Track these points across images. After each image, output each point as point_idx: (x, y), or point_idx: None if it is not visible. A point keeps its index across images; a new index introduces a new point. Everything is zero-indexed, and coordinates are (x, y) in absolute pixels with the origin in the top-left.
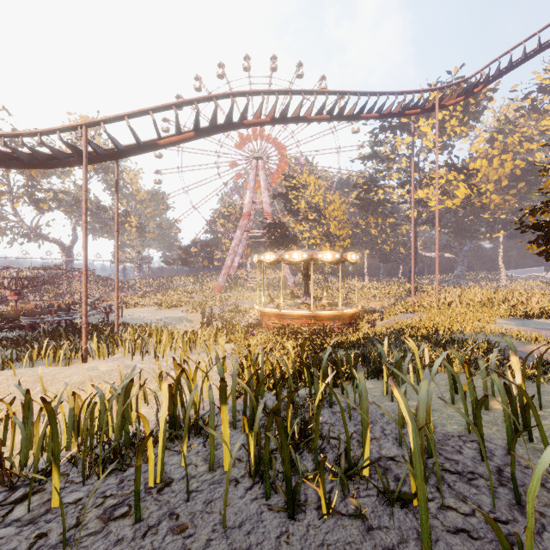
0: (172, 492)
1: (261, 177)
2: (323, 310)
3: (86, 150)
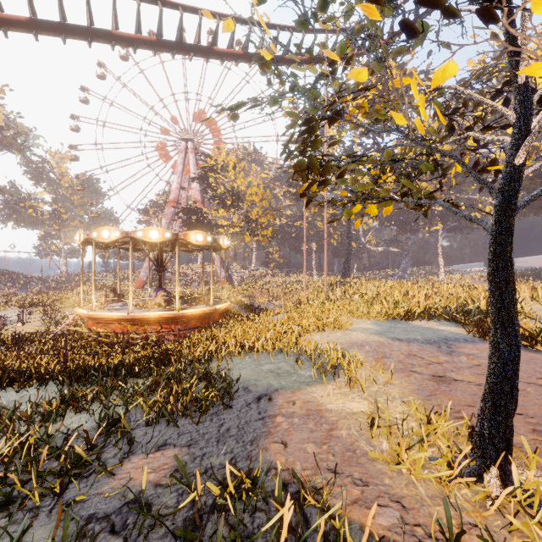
0: None
1: (191, 161)
2: (163, 310)
3: None
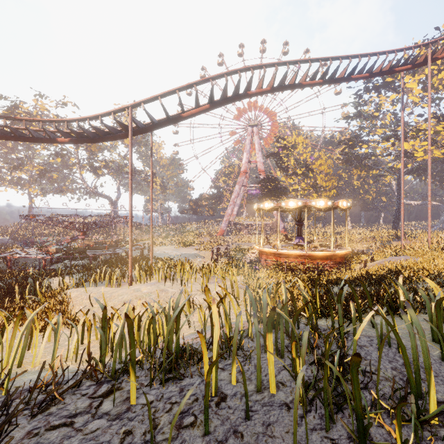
0: (229, 408)
1: (256, 141)
2: (315, 251)
3: (131, 125)
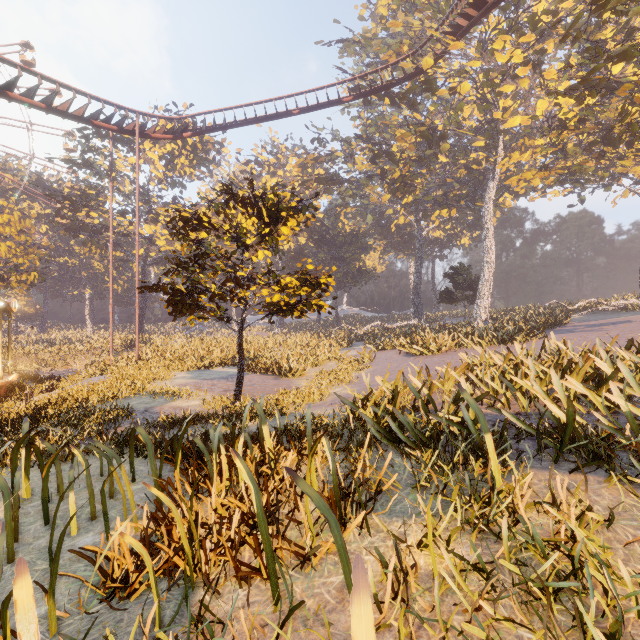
0: None
1: None
2: None
3: None
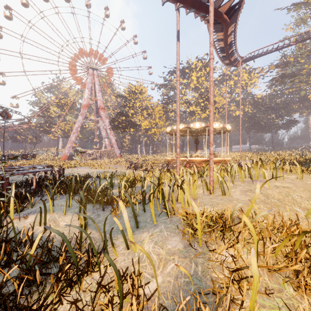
0: None
1: (96, 82)
2: None
3: None
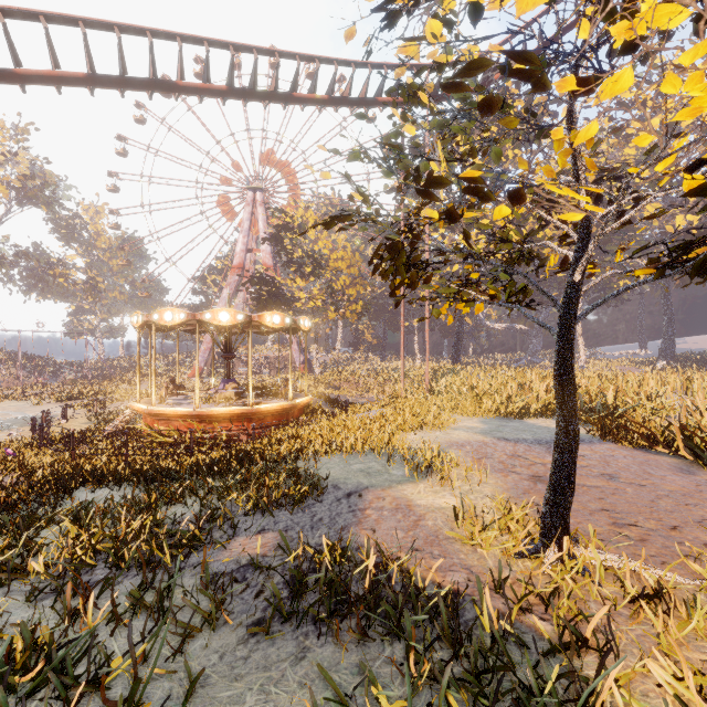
0: None
1: (260, 216)
2: (233, 405)
3: None
